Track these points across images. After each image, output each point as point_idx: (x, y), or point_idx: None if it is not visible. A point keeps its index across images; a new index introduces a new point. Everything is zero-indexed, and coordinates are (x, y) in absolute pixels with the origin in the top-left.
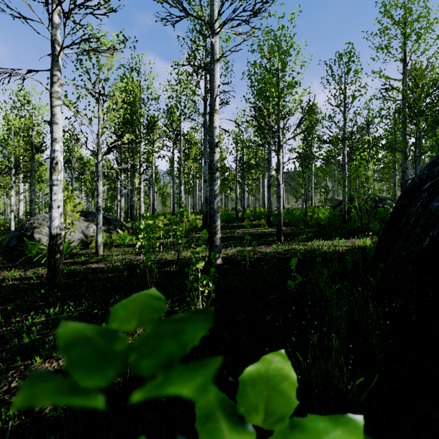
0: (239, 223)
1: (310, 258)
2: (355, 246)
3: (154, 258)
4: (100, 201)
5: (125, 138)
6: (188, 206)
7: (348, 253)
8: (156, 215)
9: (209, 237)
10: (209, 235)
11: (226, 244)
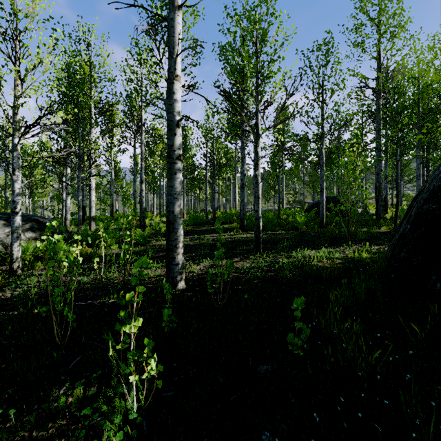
0: (209, 227)
1: (301, 278)
2: (348, 258)
3: (92, 280)
4: (17, 200)
5: (58, 116)
6: (154, 207)
7: (345, 269)
8: (116, 217)
9: (167, 252)
10: (167, 249)
11: (193, 256)
